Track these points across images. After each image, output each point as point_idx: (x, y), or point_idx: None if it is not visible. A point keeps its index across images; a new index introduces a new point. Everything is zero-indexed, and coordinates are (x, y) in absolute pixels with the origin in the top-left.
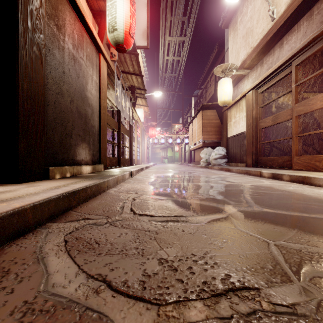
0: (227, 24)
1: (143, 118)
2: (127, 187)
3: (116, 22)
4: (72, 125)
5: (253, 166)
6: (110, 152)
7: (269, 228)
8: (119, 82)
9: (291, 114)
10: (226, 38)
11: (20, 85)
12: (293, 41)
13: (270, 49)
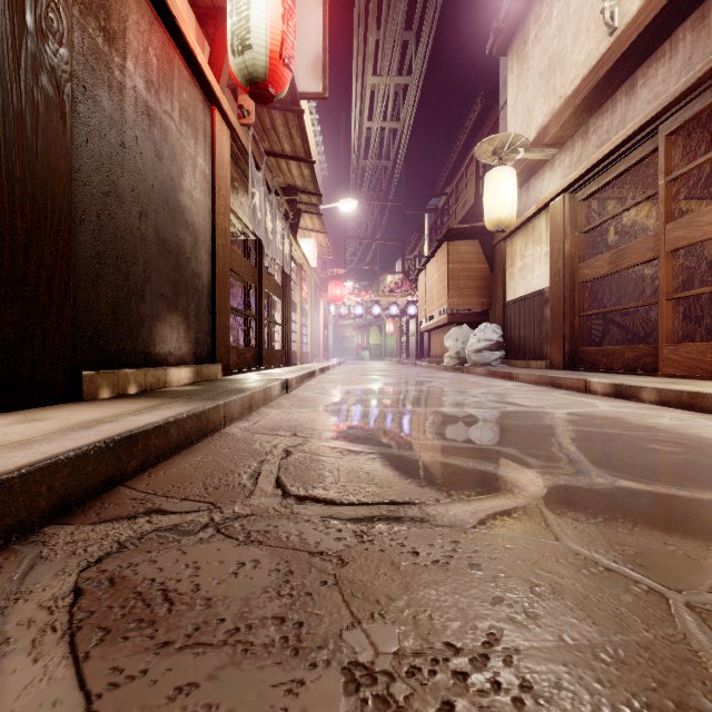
0: (504, 47)
1: (314, 260)
2: (274, 419)
3: (250, 29)
4: (144, 272)
5: (564, 368)
6: (241, 336)
7: (652, 545)
8: (259, 174)
9: (657, 248)
10: (502, 79)
11: (4, 168)
12: (661, 78)
13: (604, 100)
